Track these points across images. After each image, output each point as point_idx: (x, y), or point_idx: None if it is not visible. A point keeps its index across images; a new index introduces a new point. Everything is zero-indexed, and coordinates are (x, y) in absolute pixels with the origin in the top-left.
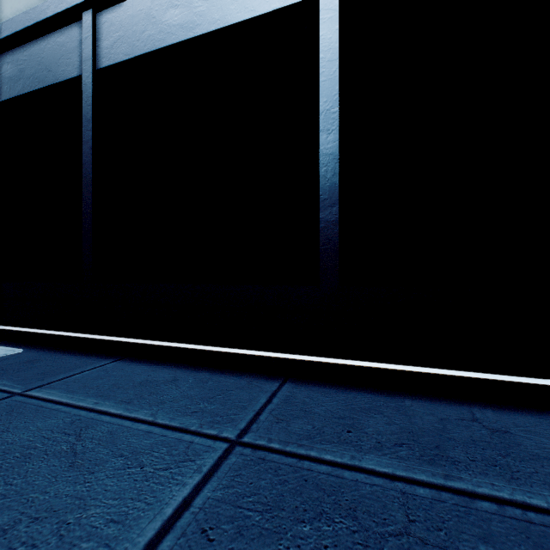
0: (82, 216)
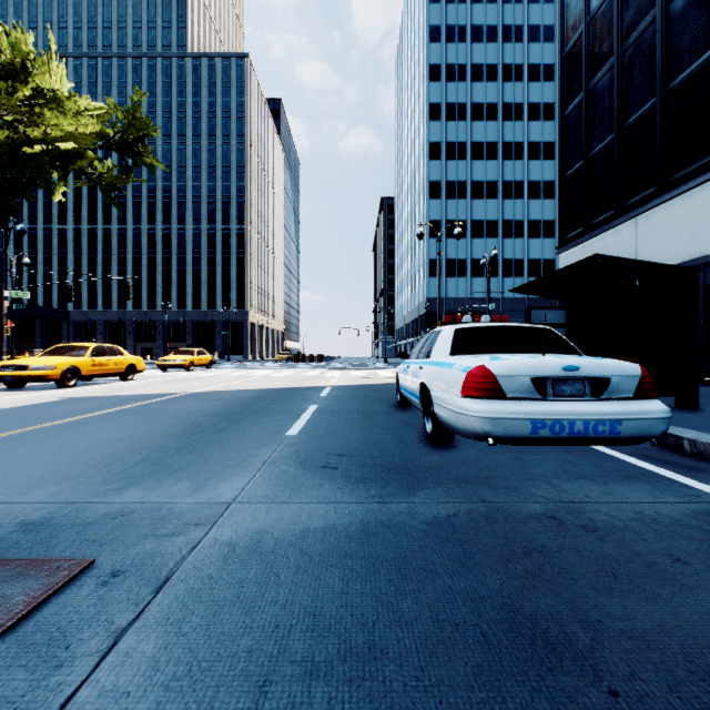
0: None
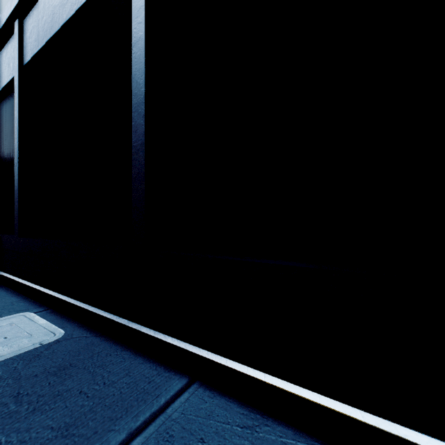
0: (131, 157)
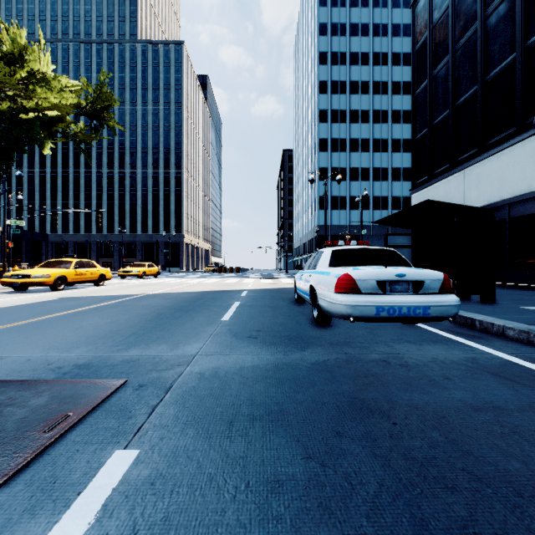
0: None
